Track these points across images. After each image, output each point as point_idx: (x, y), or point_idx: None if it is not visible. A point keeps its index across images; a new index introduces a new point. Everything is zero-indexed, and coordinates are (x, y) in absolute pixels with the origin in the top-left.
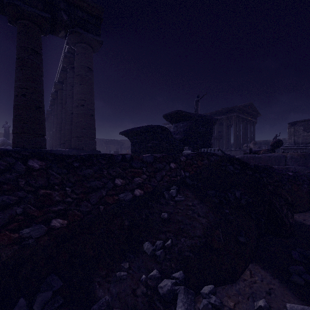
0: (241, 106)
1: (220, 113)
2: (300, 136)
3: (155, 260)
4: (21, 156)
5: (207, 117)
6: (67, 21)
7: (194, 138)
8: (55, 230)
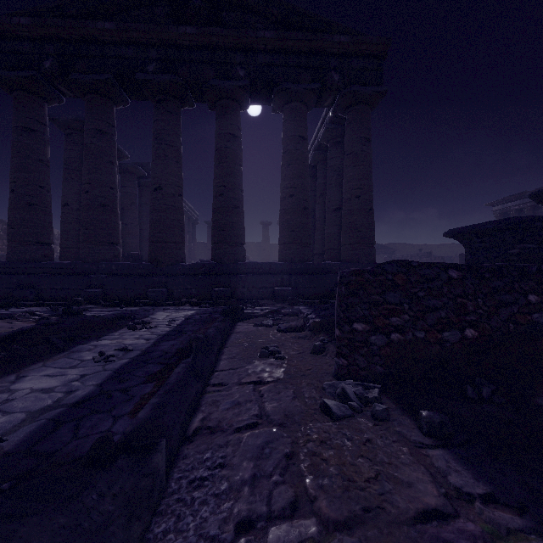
0: None
1: None
2: None
3: None
4: (442, 267)
5: None
6: (338, 82)
7: None
8: (467, 340)
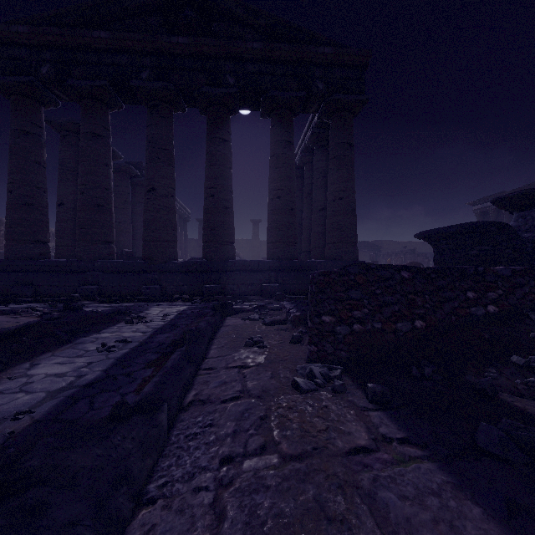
0: None
1: None
2: None
3: (530, 371)
4: (396, 269)
5: None
6: (322, 91)
7: None
8: (417, 329)
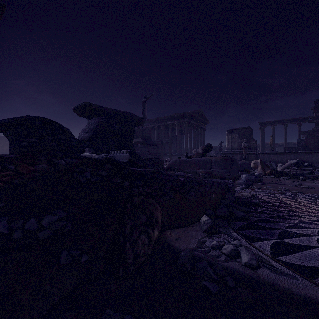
0: (192, 113)
1: (173, 118)
2: (236, 142)
3: None
4: None
5: (125, 114)
6: None
7: (106, 137)
8: None
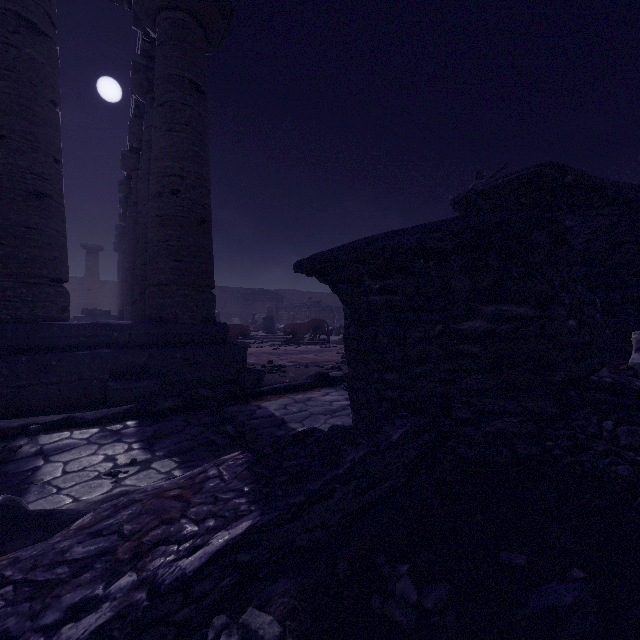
0: None
1: None
2: None
3: None
4: None
5: None
6: None
7: (638, 284)
8: None
